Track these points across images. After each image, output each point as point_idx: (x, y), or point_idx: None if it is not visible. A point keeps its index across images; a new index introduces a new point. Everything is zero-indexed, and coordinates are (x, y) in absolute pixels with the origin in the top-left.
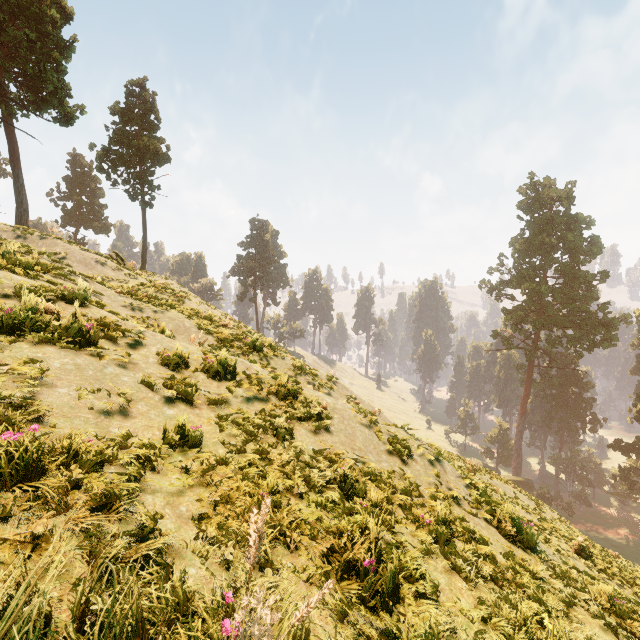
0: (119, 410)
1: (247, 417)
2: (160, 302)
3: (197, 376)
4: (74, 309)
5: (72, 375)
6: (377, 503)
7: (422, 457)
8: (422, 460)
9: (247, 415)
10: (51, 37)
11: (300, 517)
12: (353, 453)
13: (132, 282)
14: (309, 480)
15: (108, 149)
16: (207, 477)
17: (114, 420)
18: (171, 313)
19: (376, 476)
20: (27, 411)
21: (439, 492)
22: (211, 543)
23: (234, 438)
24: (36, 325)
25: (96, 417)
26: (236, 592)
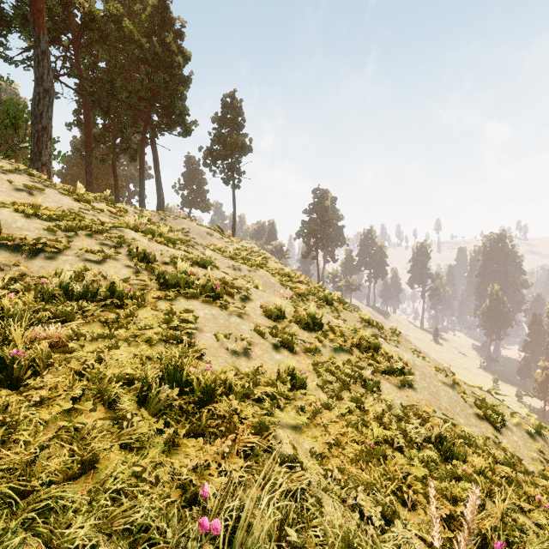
0: (244, 352)
1: (337, 366)
2: (251, 263)
3: (292, 327)
4: (204, 271)
5: (211, 323)
6: (482, 473)
7: (518, 427)
8: (519, 430)
9: (337, 365)
10: (178, 76)
11: (405, 473)
12: (440, 413)
13: (230, 248)
14: (405, 436)
15: (210, 149)
16: (317, 419)
17: (242, 361)
18: (260, 272)
19: (471, 441)
20: (193, 350)
21: (547, 471)
22: (337, 485)
23: (330, 385)
24: (186, 284)
25: (231, 357)
26: (375, 543)
